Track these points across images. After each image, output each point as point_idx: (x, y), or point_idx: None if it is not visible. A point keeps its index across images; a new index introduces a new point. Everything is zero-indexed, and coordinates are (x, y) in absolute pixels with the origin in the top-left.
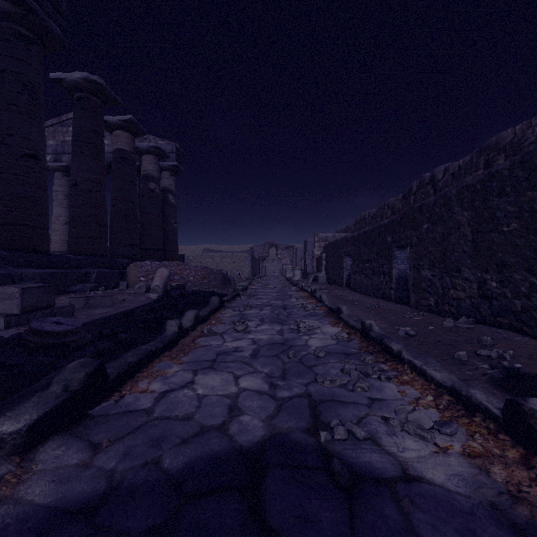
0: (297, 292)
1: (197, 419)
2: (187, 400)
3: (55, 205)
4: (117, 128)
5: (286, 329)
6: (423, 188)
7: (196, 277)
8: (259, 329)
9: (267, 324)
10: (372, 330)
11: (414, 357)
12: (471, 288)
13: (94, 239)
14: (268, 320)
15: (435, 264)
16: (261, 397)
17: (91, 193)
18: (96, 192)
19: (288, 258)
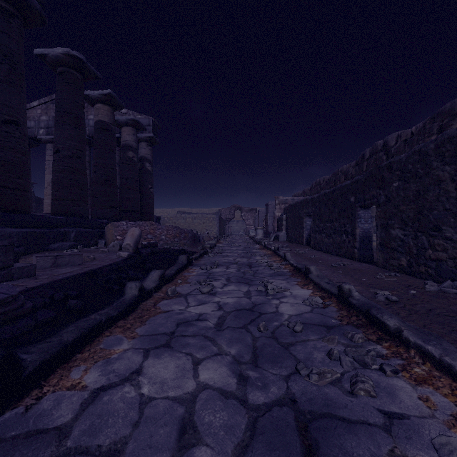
0: (260, 250)
1: (129, 454)
2: (123, 409)
3: (47, 172)
4: (98, 102)
5: (253, 290)
6: (375, 154)
7: (168, 236)
8: (225, 290)
9: (233, 284)
10: (352, 296)
11: (424, 341)
12: (456, 248)
13: (75, 201)
14: (235, 279)
15: (408, 223)
16: (226, 403)
17: (71, 159)
18: (76, 158)
19: (251, 219)
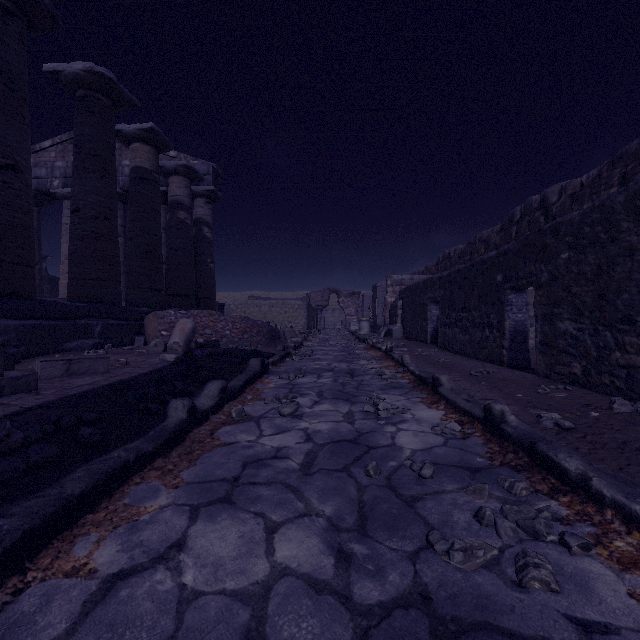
0: (366, 350)
1: None
2: (151, 613)
3: (64, 241)
4: (135, 140)
5: (357, 411)
6: (529, 215)
7: (234, 330)
8: (316, 410)
9: (328, 401)
10: (506, 421)
11: (628, 496)
12: None
13: (101, 281)
14: (330, 394)
15: (584, 312)
16: (318, 602)
17: (97, 221)
18: (103, 220)
19: (352, 307)
